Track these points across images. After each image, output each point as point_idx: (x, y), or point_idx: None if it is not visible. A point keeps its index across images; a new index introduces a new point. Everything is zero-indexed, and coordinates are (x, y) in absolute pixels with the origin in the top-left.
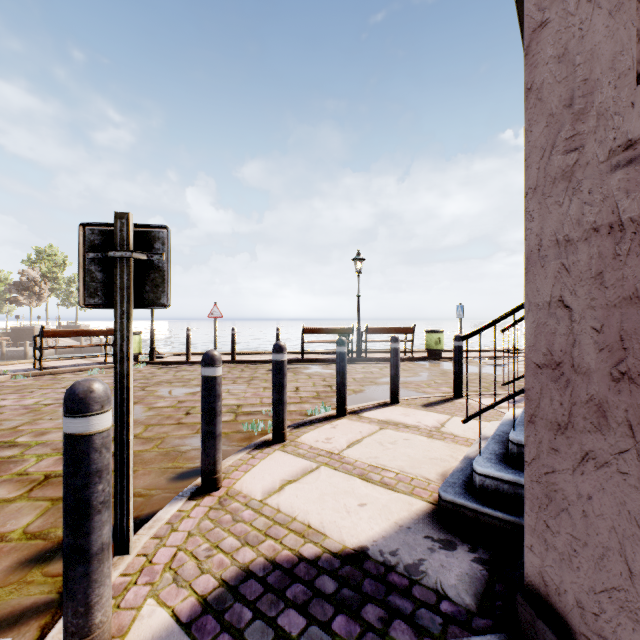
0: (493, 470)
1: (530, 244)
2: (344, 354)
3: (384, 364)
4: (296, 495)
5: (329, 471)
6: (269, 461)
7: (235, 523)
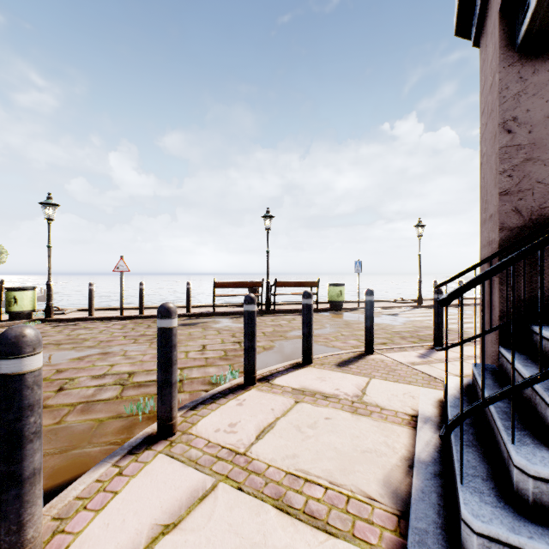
0: (504, 530)
1: None
2: (253, 313)
3: (292, 316)
4: None
5: (230, 494)
6: (142, 480)
7: None
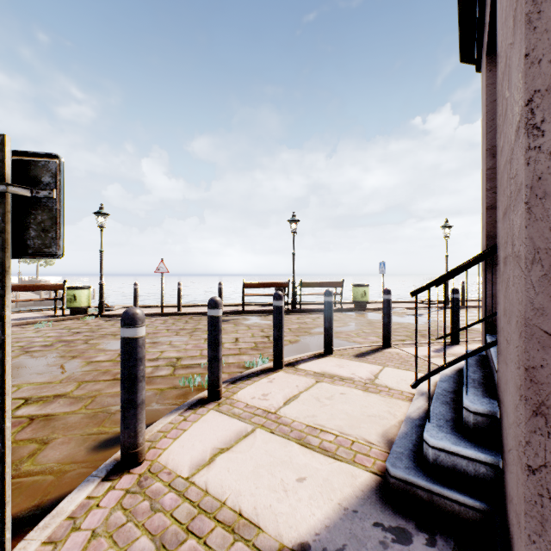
0: (449, 443)
1: (537, 168)
2: (281, 308)
3: (316, 315)
4: (228, 469)
5: (265, 435)
6: (202, 424)
7: (152, 514)
